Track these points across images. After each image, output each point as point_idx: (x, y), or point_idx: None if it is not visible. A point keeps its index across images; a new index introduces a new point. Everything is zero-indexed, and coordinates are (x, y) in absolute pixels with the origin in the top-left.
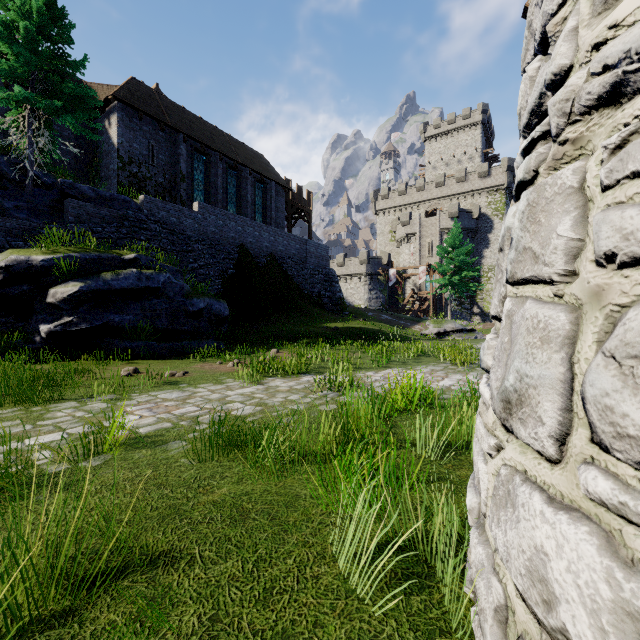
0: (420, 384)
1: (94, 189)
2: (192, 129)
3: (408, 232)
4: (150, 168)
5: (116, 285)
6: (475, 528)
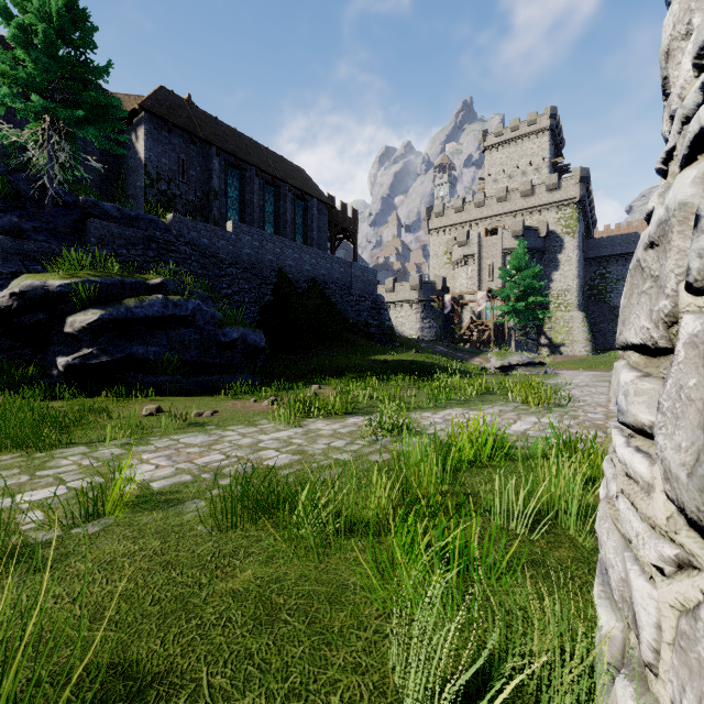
0: (493, 430)
1: (118, 208)
2: (226, 141)
3: (465, 253)
4: (180, 185)
5: (140, 313)
6: (626, 678)
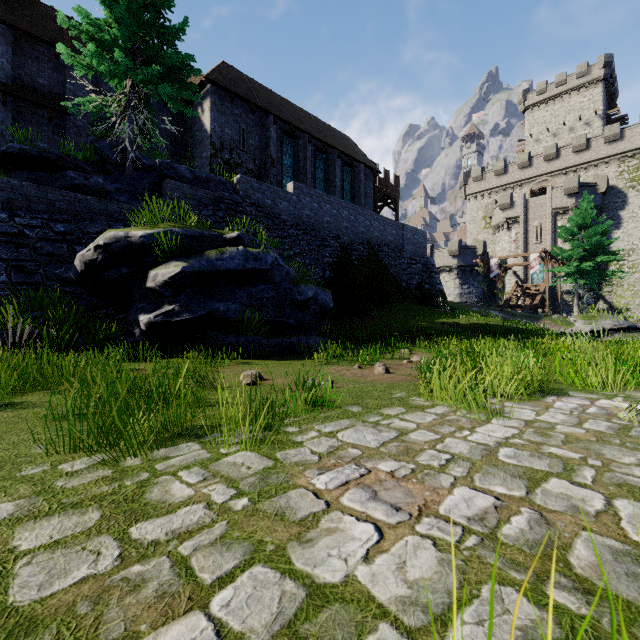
0: None
1: (191, 170)
2: (281, 111)
3: (509, 216)
4: (241, 154)
5: (221, 266)
6: None
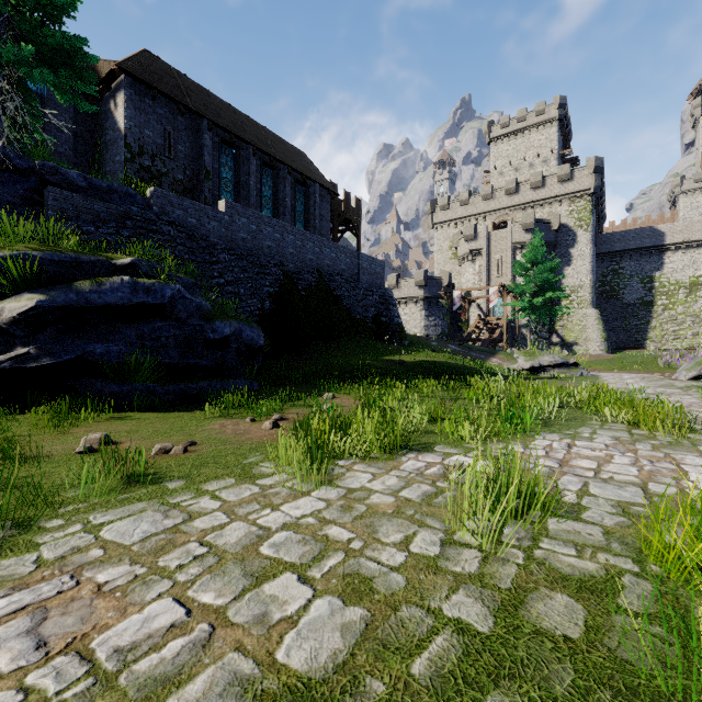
0: None
1: (86, 177)
2: (219, 116)
3: (473, 248)
4: (166, 161)
5: (97, 299)
6: None
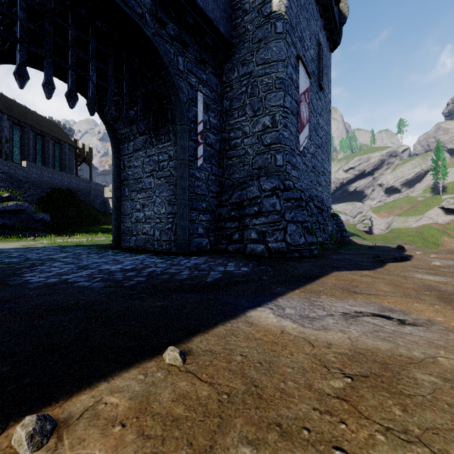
0: None
1: None
2: (12, 111)
3: None
4: None
5: (8, 208)
6: None
